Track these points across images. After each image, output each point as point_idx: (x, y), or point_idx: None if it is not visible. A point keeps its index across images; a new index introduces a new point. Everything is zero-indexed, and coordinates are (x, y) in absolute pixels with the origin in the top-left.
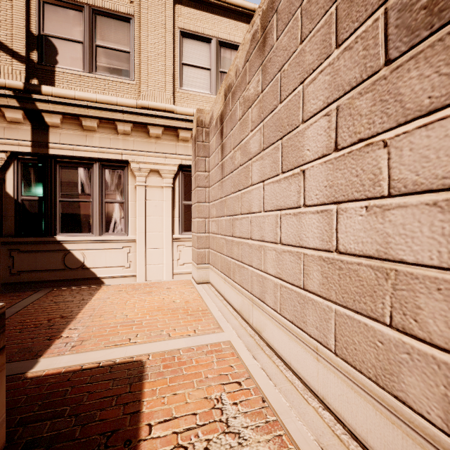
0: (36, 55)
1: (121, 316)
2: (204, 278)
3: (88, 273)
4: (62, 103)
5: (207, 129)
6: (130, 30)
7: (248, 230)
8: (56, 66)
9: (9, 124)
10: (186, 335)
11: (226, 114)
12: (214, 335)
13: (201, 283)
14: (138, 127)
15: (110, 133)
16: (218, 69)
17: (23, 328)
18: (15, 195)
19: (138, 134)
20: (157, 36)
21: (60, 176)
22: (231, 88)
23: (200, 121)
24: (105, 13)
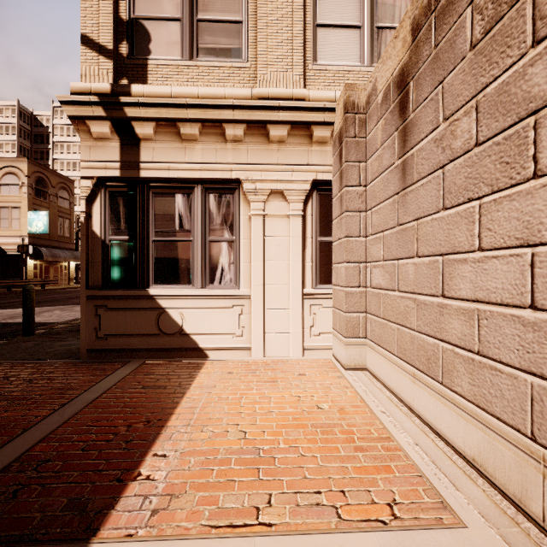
0: (126, 47)
1: (235, 432)
2: (357, 361)
3: (187, 341)
4: (156, 105)
5: (361, 115)
6: None
7: (519, 287)
8: (149, 58)
9: (95, 141)
10: (377, 523)
11: (417, 64)
12: (445, 534)
13: (352, 369)
14: (254, 129)
15: (216, 141)
16: (373, 25)
17: (90, 441)
18: (103, 235)
19: (253, 139)
20: None
21: (153, 207)
22: (439, 1)
23: (350, 104)
24: None
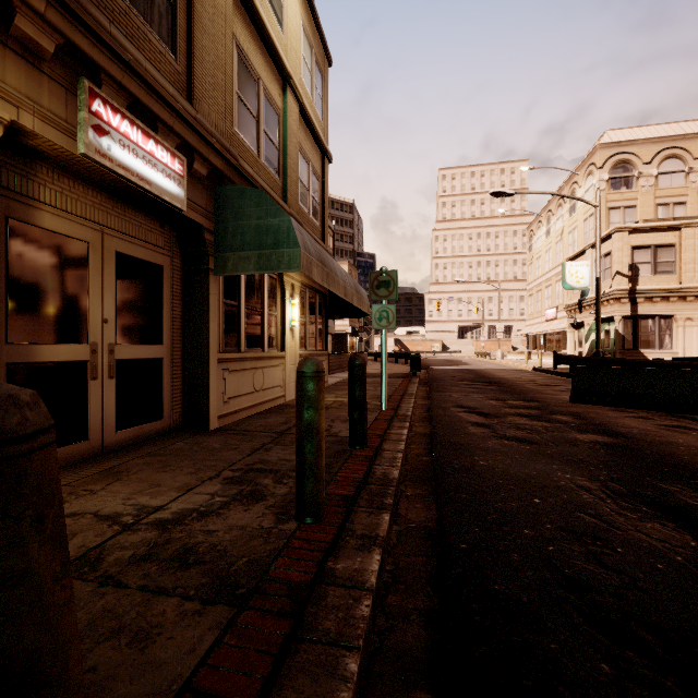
0: (630, 273)
1: None
2: None
3: None
4: (647, 293)
5: None
6: (674, 251)
7: None
8: (638, 276)
9: (621, 304)
10: None
11: None
12: None
13: None
14: (681, 298)
15: (665, 302)
16: None
17: None
18: (622, 333)
19: (679, 301)
20: (690, 250)
21: (640, 324)
22: None
23: None
24: (661, 246)
